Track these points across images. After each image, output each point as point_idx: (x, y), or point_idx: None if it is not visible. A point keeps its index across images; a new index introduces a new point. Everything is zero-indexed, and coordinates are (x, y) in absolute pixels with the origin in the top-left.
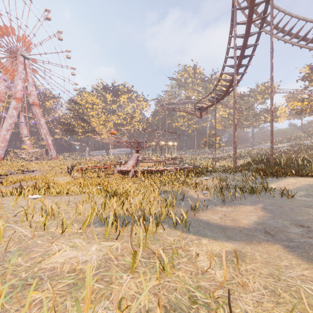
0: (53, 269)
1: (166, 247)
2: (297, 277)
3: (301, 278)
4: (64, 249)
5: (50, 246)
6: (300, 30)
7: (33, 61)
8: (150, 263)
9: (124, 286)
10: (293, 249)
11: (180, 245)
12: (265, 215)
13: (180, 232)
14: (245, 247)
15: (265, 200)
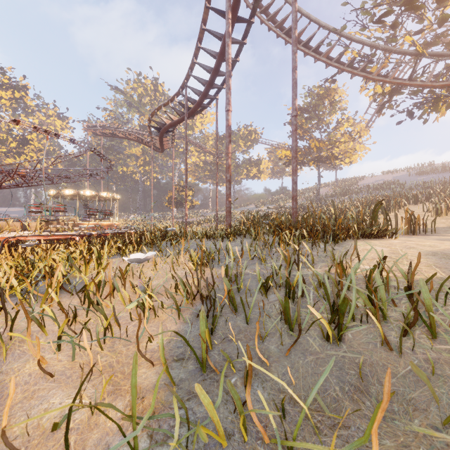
0: None
1: None
2: None
3: None
4: None
5: None
6: (303, 31)
7: None
8: None
9: None
10: None
11: None
12: None
13: None
14: None
15: None
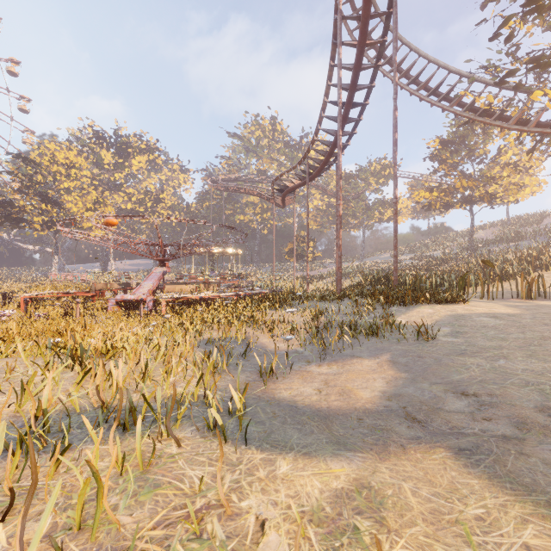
0: None
1: (170, 512)
2: None
3: None
4: None
5: None
6: (431, 78)
7: None
8: None
9: None
10: (473, 457)
11: (217, 494)
12: (398, 376)
13: (226, 443)
14: (377, 469)
15: (392, 346)
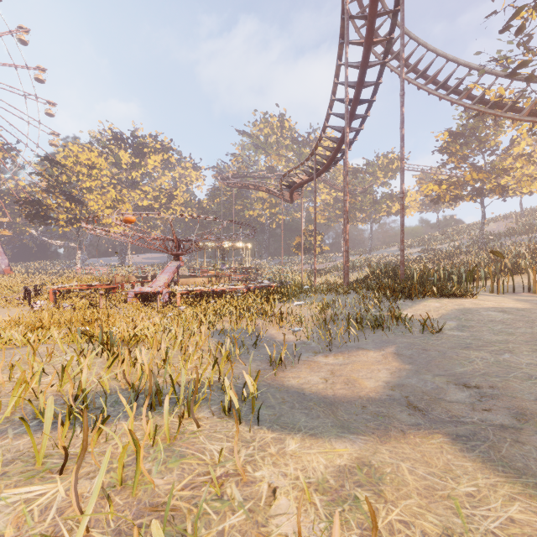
0: None
1: (195, 478)
2: (504, 531)
3: (513, 533)
4: None
5: None
6: (439, 71)
7: None
8: None
9: None
10: (469, 442)
11: (234, 465)
12: (402, 367)
13: (240, 423)
14: (377, 450)
15: (398, 338)
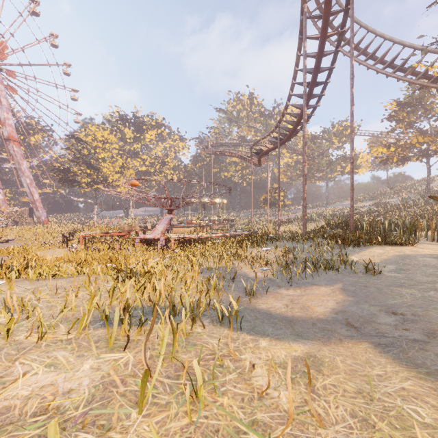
0: (7, 410)
1: (205, 356)
2: (396, 393)
3: (401, 394)
4: (34, 370)
5: (9, 367)
6: (386, 53)
7: (10, 73)
8: (179, 387)
9: (132, 433)
10: (387, 348)
11: (227, 351)
12: (346, 299)
13: (228, 329)
14: (321, 349)
15: (345, 278)
